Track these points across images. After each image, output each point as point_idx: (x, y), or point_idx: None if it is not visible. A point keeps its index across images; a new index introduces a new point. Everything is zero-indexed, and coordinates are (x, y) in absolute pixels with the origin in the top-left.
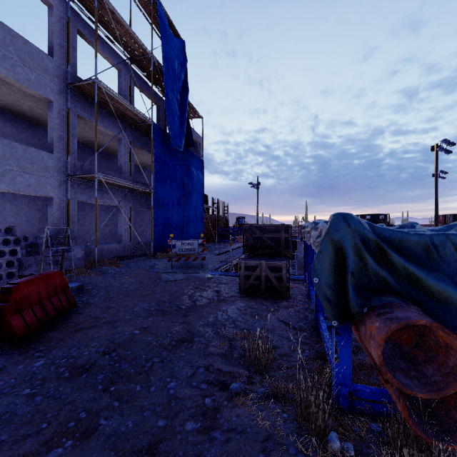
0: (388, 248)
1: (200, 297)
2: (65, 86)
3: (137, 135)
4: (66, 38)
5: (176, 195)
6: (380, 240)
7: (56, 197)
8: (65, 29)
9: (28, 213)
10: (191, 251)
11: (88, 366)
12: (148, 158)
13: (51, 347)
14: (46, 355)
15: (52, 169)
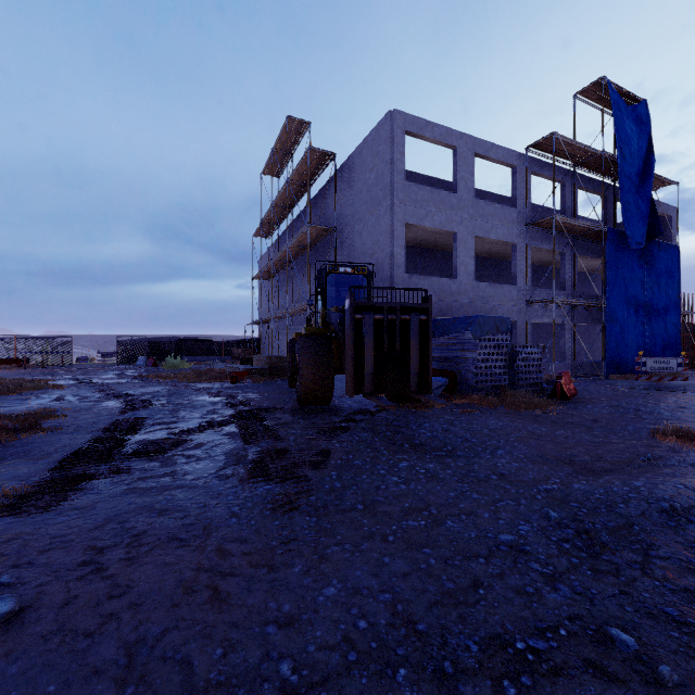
0: None
1: (685, 403)
2: (523, 226)
3: (580, 243)
4: (524, 186)
5: (634, 304)
6: None
7: (517, 321)
8: (523, 179)
9: None
10: (667, 370)
11: (620, 408)
12: (586, 260)
13: (586, 405)
14: (588, 405)
15: (515, 298)
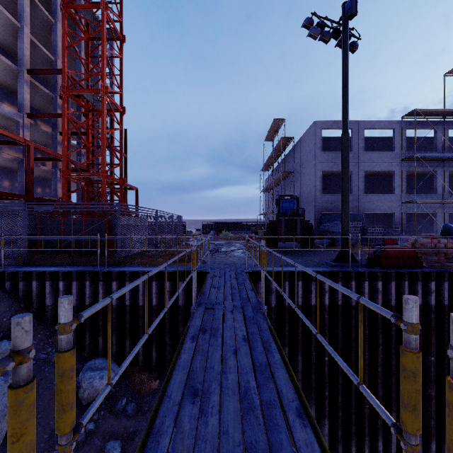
0: (450, 230)
1: None
2: (400, 160)
3: (451, 163)
4: (400, 138)
5: None
6: (449, 229)
7: (395, 212)
8: (400, 134)
9: (383, 219)
10: None
11: None
12: None
13: None
14: None
15: (394, 200)
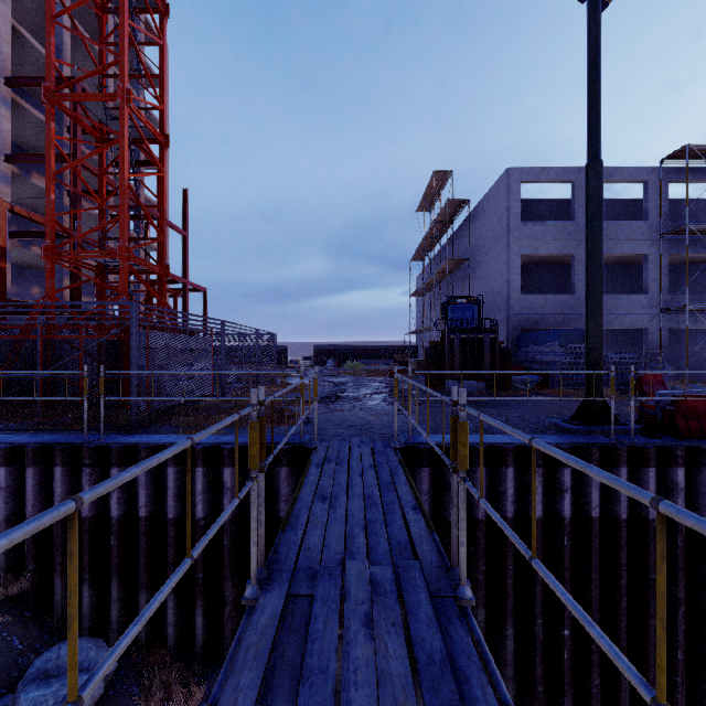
0: None
1: None
2: (657, 236)
3: None
4: (658, 197)
5: None
6: None
7: (649, 328)
8: (657, 191)
9: (622, 340)
10: None
11: None
12: None
13: None
14: None
15: (646, 307)
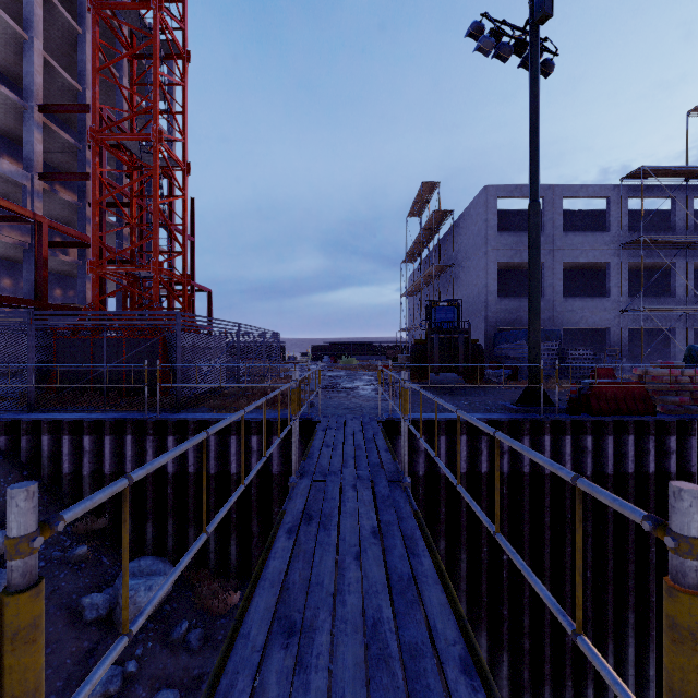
0: None
1: None
2: (618, 246)
3: (697, 250)
4: (619, 211)
5: None
6: (697, 353)
7: (611, 327)
8: (618, 206)
9: (591, 338)
10: None
11: None
12: None
13: None
14: None
15: (609, 309)
